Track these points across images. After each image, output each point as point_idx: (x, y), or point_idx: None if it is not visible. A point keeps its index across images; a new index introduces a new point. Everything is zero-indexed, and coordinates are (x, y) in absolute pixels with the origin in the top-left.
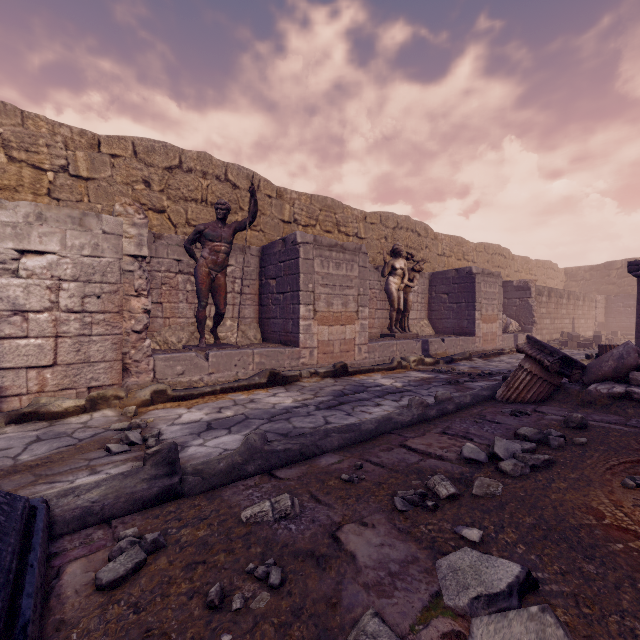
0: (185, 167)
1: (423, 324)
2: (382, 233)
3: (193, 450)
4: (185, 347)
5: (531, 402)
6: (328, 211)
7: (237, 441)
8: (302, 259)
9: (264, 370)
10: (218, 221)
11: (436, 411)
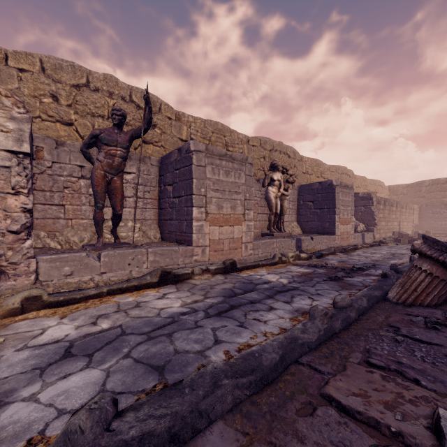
0: (92, 86)
1: (293, 225)
2: (261, 154)
3: (9, 414)
4: (83, 246)
5: (431, 305)
6: (219, 133)
7: (89, 386)
8: (195, 166)
9: (156, 269)
10: (114, 127)
11: (341, 322)
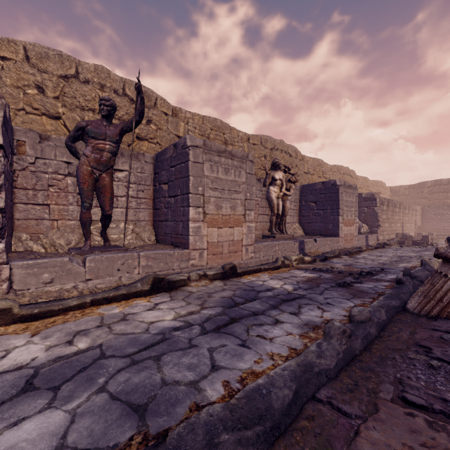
0: (82, 77)
1: (295, 227)
2: (262, 152)
3: None
4: (69, 250)
5: None
6: (218, 131)
7: (44, 439)
8: (192, 162)
9: (148, 275)
10: (102, 119)
11: (361, 341)
